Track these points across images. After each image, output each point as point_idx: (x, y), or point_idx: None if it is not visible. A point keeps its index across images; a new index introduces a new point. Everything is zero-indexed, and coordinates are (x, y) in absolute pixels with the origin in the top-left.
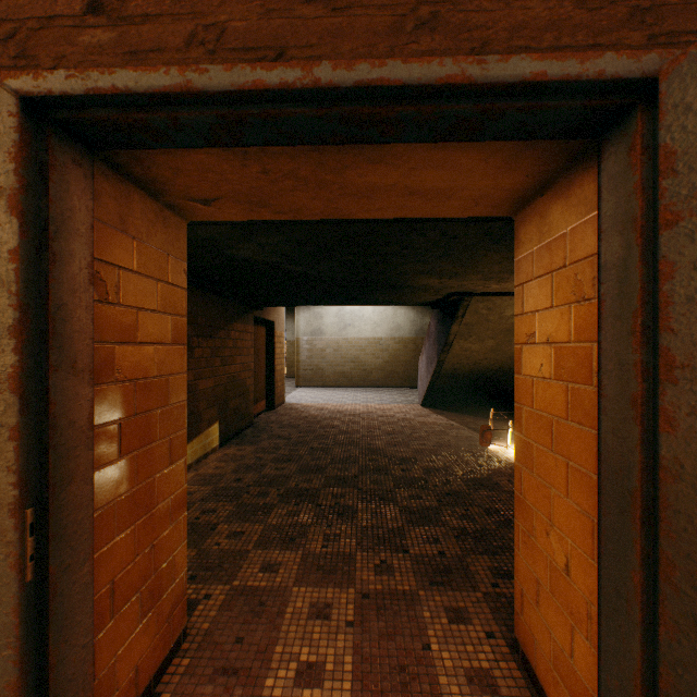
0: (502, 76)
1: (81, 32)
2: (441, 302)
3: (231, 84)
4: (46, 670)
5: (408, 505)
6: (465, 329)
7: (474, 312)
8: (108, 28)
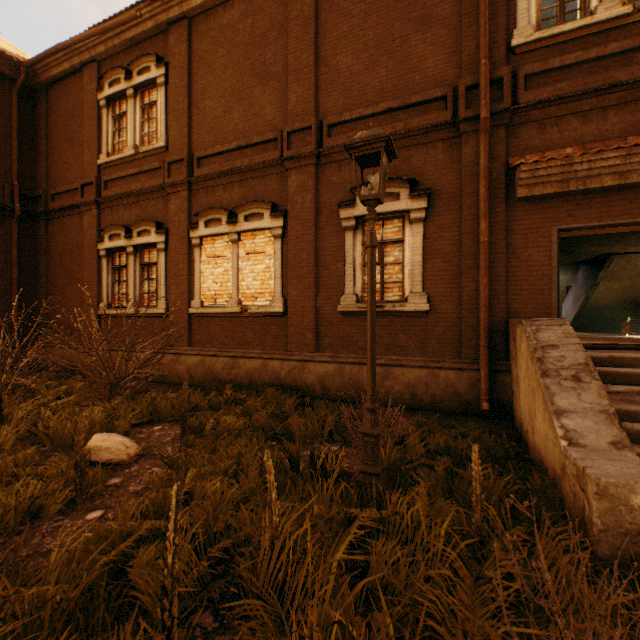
0: (639, 221)
1: (565, 219)
2: (591, 260)
3: (592, 225)
4: (557, 307)
5: (589, 339)
6: (608, 274)
7: (615, 264)
8: (570, 218)
